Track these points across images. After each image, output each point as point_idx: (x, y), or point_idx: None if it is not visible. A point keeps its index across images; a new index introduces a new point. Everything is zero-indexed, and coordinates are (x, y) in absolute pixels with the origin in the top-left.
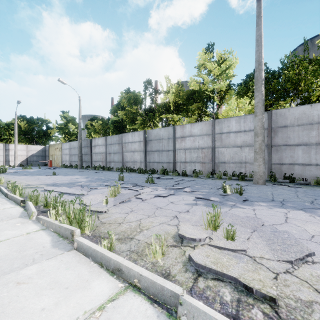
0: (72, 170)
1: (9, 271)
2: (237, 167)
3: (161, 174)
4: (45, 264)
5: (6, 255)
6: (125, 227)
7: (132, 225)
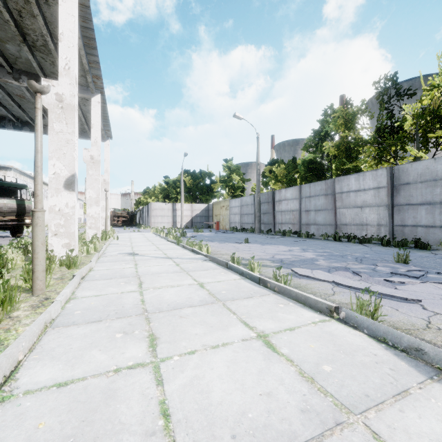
0: (251, 235)
1: None
2: None
3: None
4: None
5: None
6: None
7: None
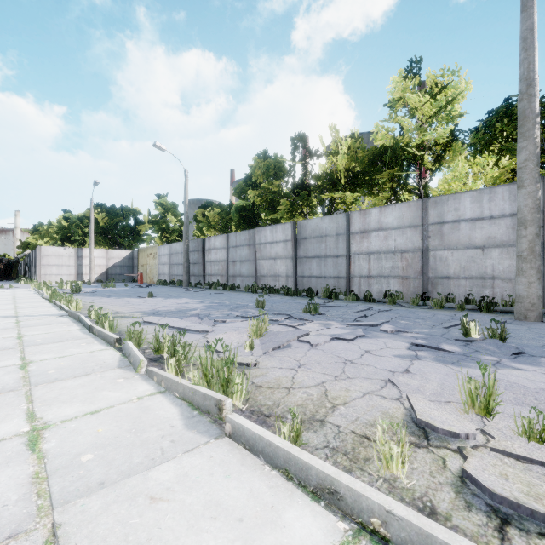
0: (174, 289)
1: (128, 470)
2: (475, 286)
3: (325, 298)
4: (185, 462)
5: (115, 438)
6: (300, 396)
7: (311, 393)
